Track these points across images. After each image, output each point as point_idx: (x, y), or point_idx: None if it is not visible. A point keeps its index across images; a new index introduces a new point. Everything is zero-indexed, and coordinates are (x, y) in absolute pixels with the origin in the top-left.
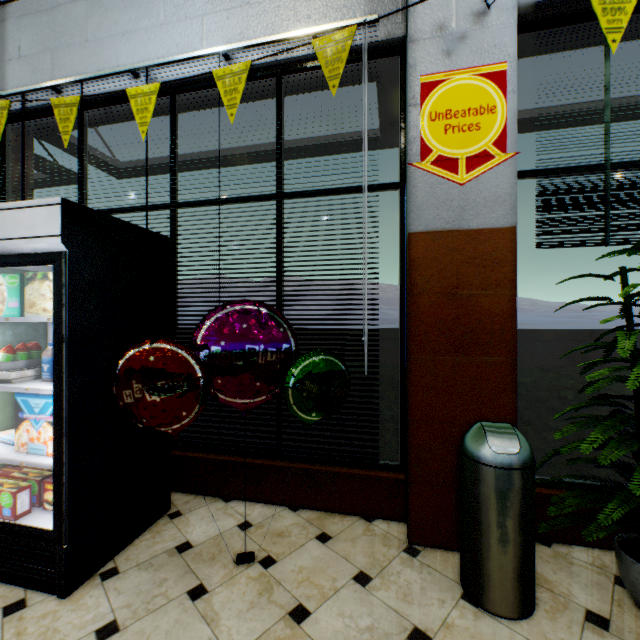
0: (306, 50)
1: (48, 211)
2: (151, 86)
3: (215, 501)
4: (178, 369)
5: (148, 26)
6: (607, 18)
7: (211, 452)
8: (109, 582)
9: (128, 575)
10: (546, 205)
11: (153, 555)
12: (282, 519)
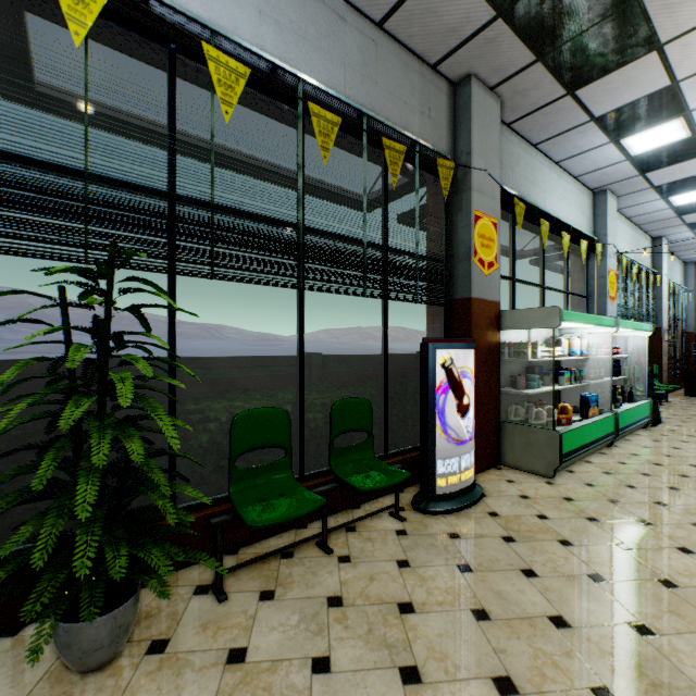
0: None
1: None
2: None
3: None
4: None
5: None
6: (70, 3)
7: None
8: None
9: None
10: (2, 198)
11: None
12: None
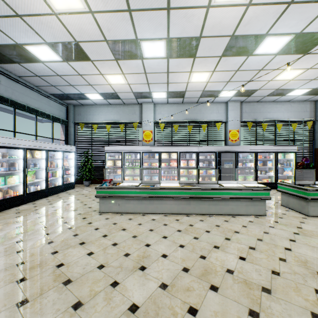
0: (300, 120)
1: (295, 147)
2: (280, 124)
3: None
4: (304, 164)
5: (273, 112)
6: None
7: None
8: None
9: None
10: None
11: None
12: None
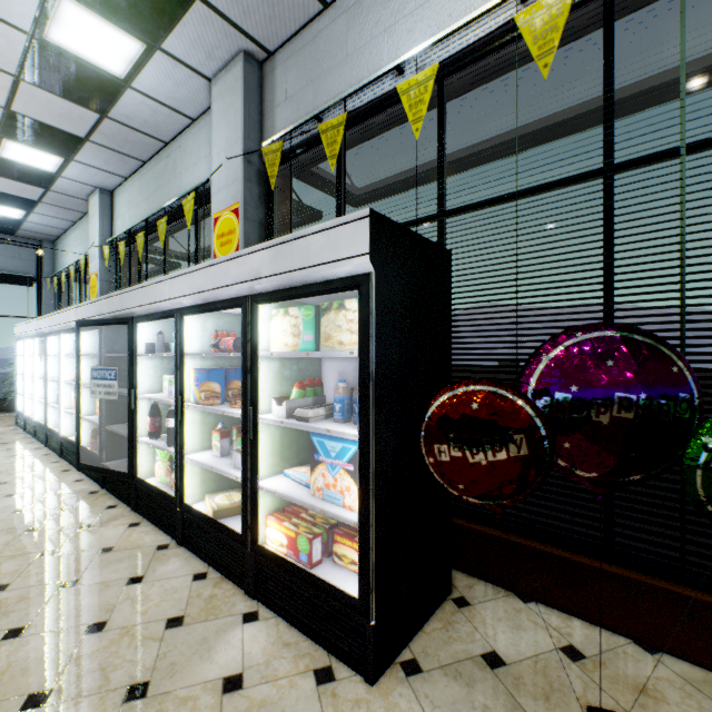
0: None
1: (354, 227)
2: (426, 71)
3: (507, 596)
4: (512, 423)
5: (413, 8)
6: None
7: (494, 527)
8: (414, 681)
9: (434, 679)
10: None
11: (455, 658)
12: (633, 661)
